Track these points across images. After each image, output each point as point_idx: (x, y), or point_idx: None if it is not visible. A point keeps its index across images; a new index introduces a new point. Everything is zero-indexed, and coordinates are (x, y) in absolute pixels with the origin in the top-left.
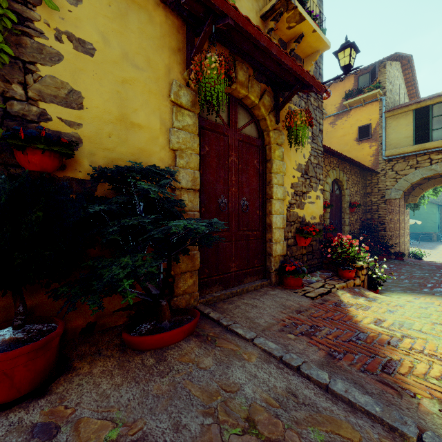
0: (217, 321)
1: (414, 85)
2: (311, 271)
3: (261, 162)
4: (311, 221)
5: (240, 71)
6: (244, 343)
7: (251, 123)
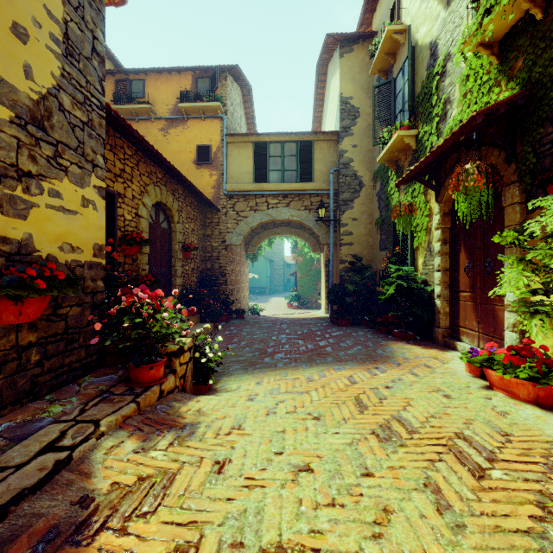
0: None
1: (254, 125)
2: (64, 383)
3: None
4: (64, 256)
5: None
6: None
7: None
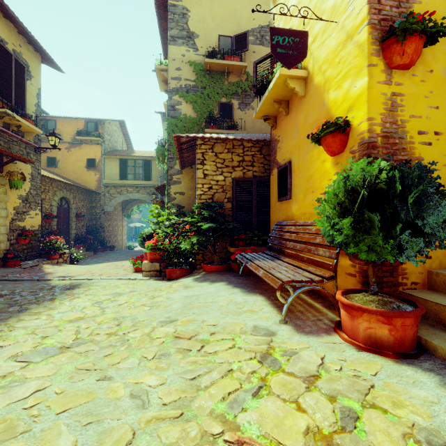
0: None
1: (129, 138)
2: (31, 259)
3: None
4: (31, 229)
5: None
6: None
7: None
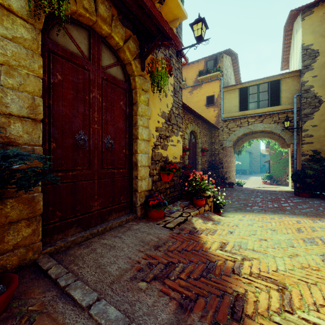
0: (55, 280)
1: (238, 75)
2: (173, 202)
3: (127, 104)
4: (173, 160)
5: (102, 5)
6: (77, 316)
7: (117, 65)
